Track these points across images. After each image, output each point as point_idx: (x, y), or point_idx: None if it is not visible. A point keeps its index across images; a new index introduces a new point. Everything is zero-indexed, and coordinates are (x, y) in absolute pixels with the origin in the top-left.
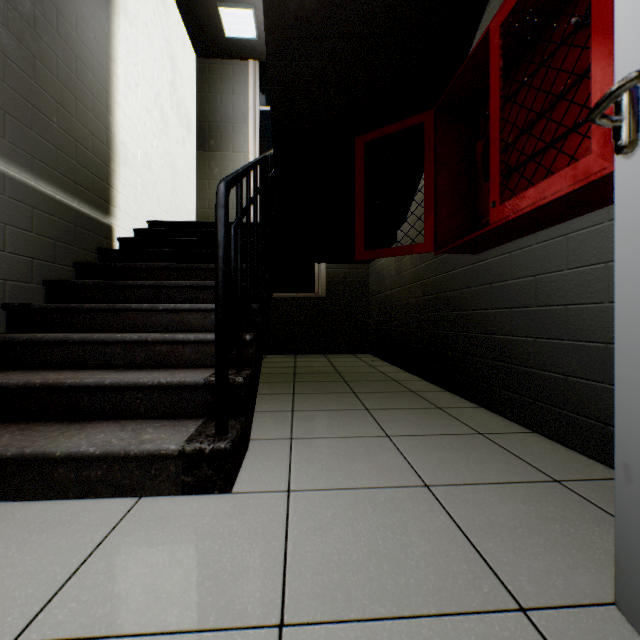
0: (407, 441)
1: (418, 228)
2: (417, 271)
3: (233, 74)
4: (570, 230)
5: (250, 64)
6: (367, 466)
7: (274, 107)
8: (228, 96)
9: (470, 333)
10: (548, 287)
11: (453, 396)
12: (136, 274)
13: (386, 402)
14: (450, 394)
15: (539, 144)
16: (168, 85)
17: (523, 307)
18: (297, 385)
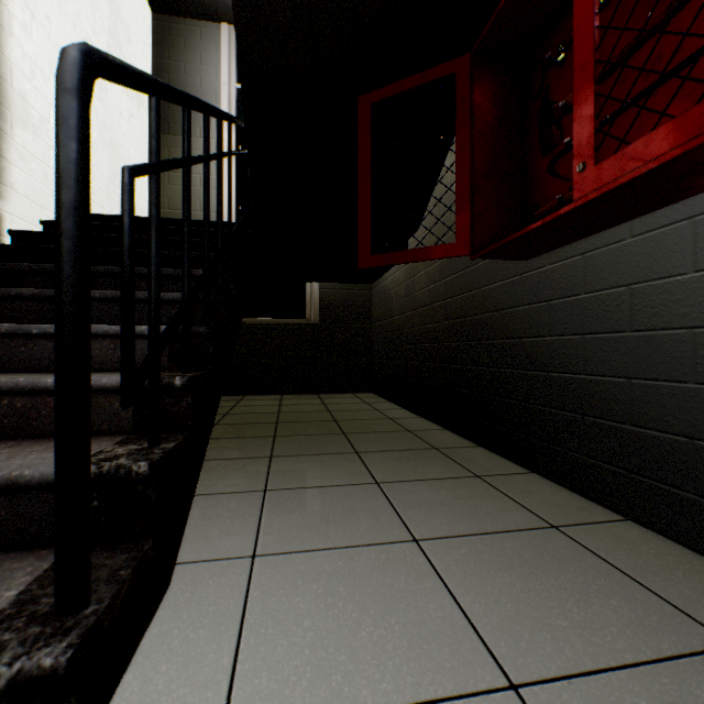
0: (448, 551)
1: (437, 234)
2: (436, 289)
3: (201, 39)
4: (701, 209)
5: (223, 28)
6: (389, 628)
7: (243, 46)
8: (194, 66)
9: (515, 369)
10: (655, 301)
11: (490, 454)
12: (22, 280)
13: (403, 468)
14: (485, 451)
15: (639, 85)
16: (105, 34)
17: (607, 332)
18: (278, 442)
